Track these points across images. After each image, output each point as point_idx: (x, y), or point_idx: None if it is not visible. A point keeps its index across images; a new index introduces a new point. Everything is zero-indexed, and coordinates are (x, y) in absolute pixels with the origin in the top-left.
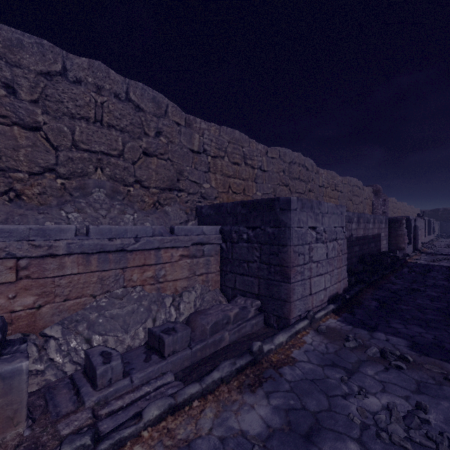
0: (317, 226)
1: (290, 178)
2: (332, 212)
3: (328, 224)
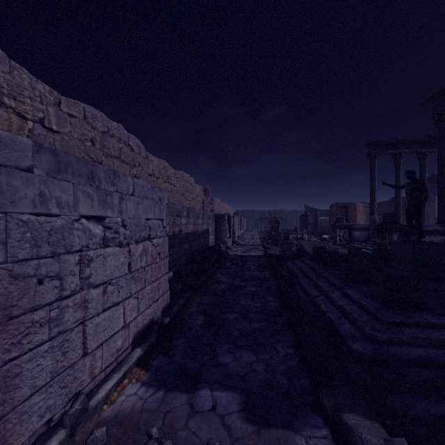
0: (108, 216)
1: (104, 154)
2: (143, 195)
3: (134, 214)
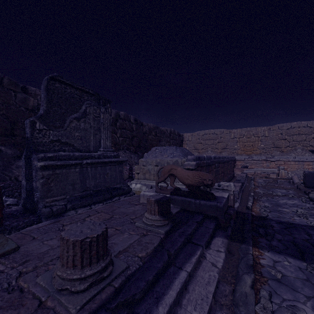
0: None
1: None
2: None
3: None
